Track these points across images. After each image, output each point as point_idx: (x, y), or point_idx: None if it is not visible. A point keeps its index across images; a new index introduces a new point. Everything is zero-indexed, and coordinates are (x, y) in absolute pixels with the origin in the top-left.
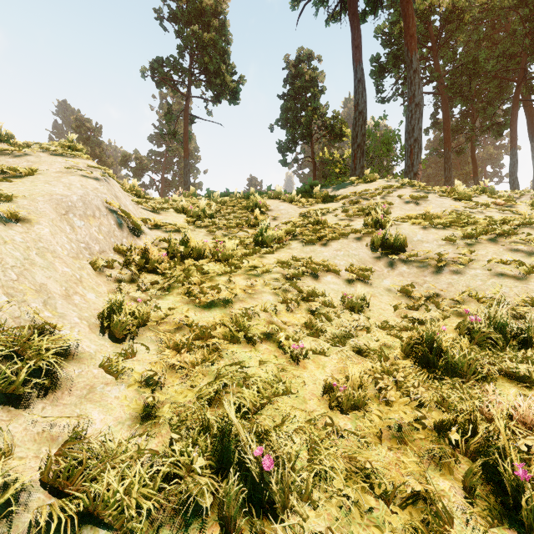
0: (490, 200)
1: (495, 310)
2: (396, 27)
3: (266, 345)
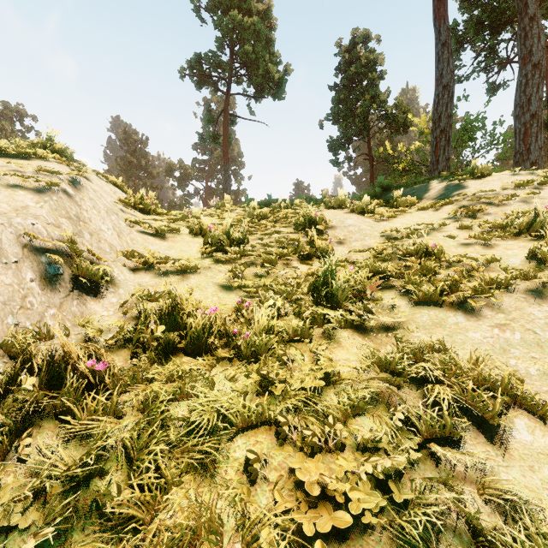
0: None
1: None
2: None
3: None
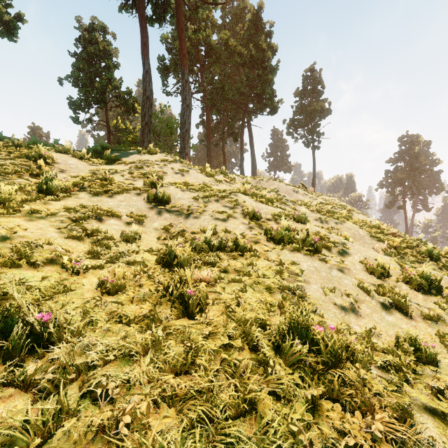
0: (224, 178)
1: (207, 235)
2: (176, 42)
3: (50, 268)
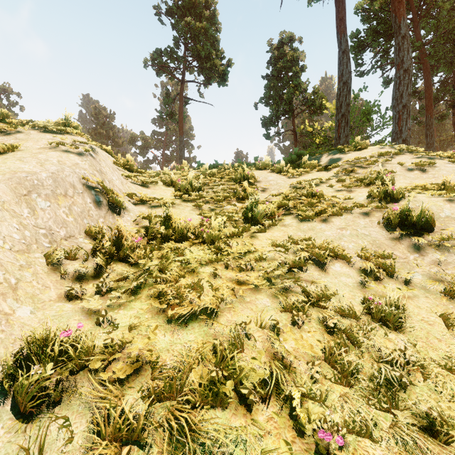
0: None
1: None
2: (377, 2)
3: (269, 409)
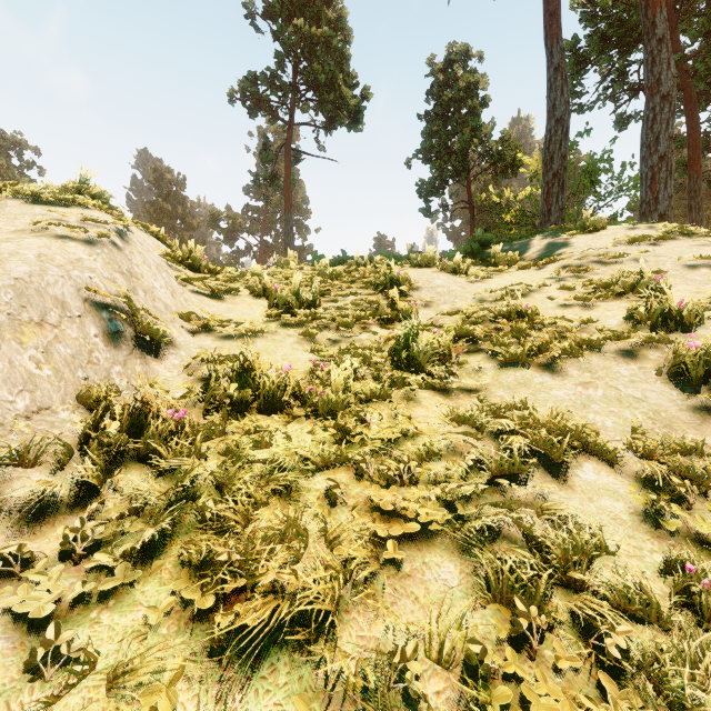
0: None
1: None
2: None
3: None
